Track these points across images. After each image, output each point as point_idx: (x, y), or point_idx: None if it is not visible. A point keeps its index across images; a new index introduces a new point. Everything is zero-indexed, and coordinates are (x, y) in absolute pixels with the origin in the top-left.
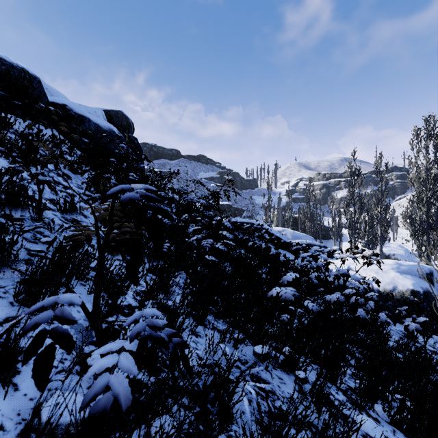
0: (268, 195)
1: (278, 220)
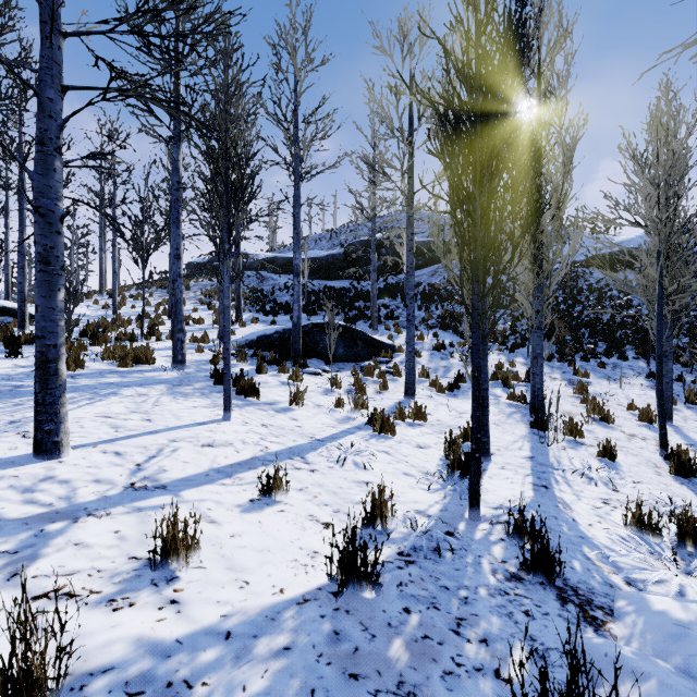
0: None
1: None
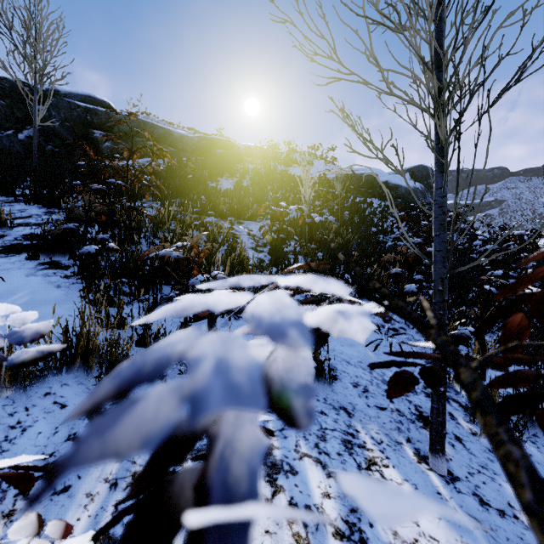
0: None
1: None
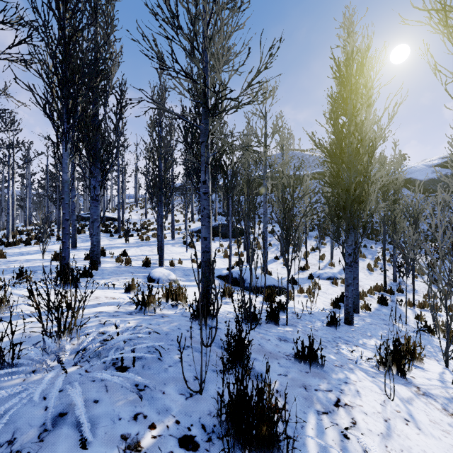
0: None
1: None
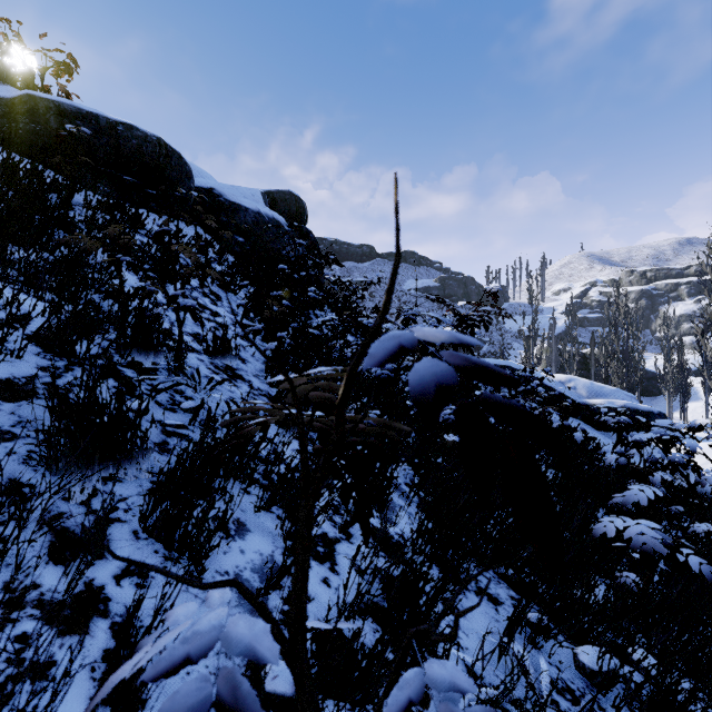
0: (532, 315)
1: (550, 358)
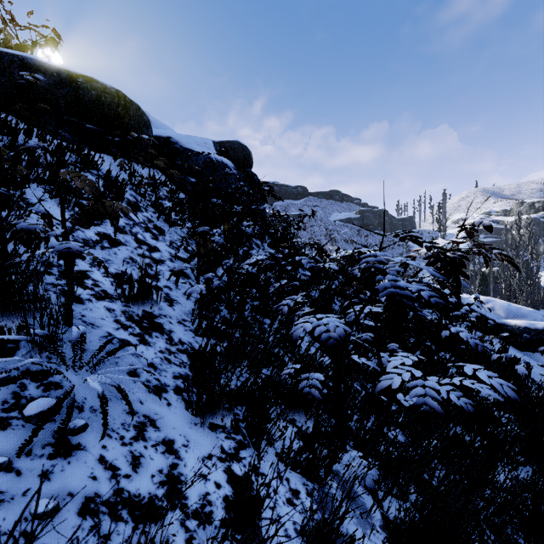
0: None
1: None
